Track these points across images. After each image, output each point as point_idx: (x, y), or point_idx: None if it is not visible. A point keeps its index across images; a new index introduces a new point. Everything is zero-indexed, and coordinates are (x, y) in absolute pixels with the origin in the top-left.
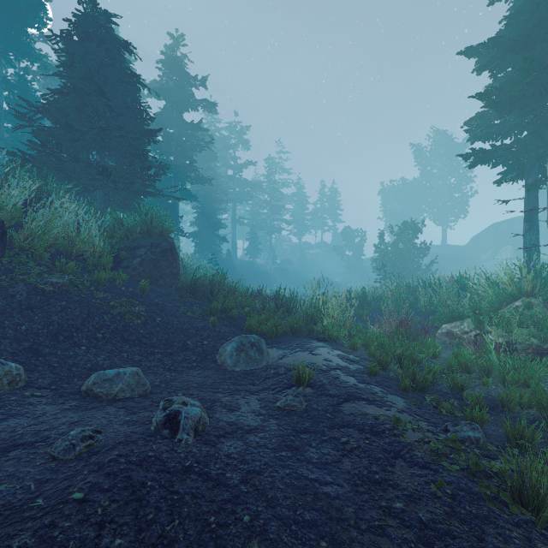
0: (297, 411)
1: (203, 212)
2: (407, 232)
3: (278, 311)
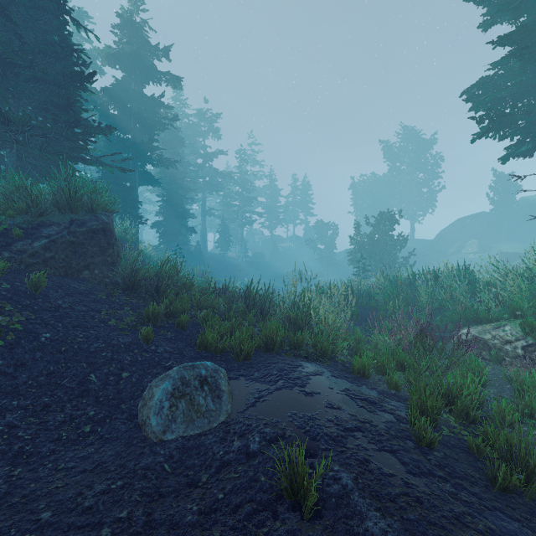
0: None
1: (168, 200)
2: (383, 223)
3: (249, 312)
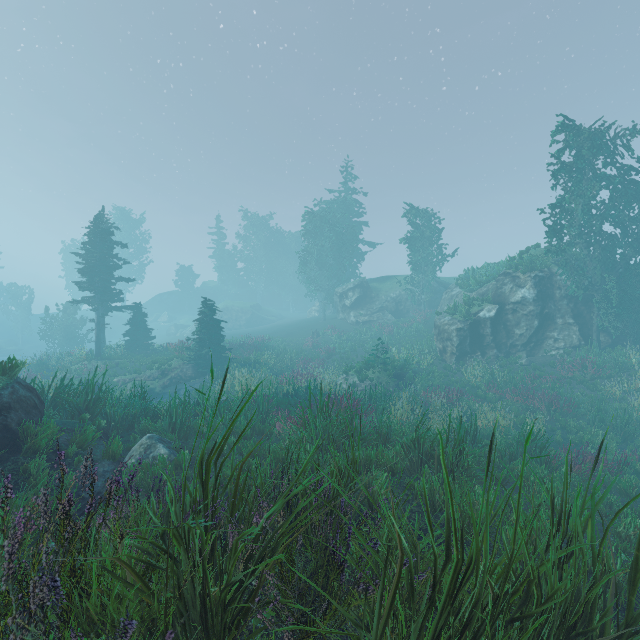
0: None
1: None
2: (69, 309)
3: None
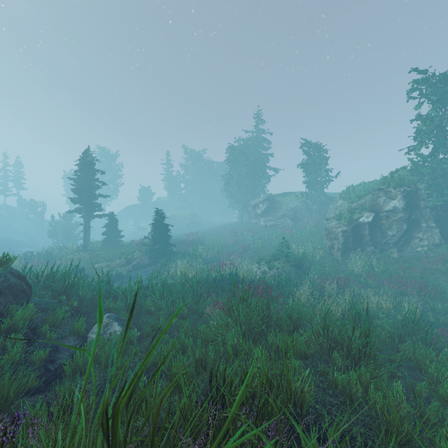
0: None
1: None
2: (67, 216)
3: None
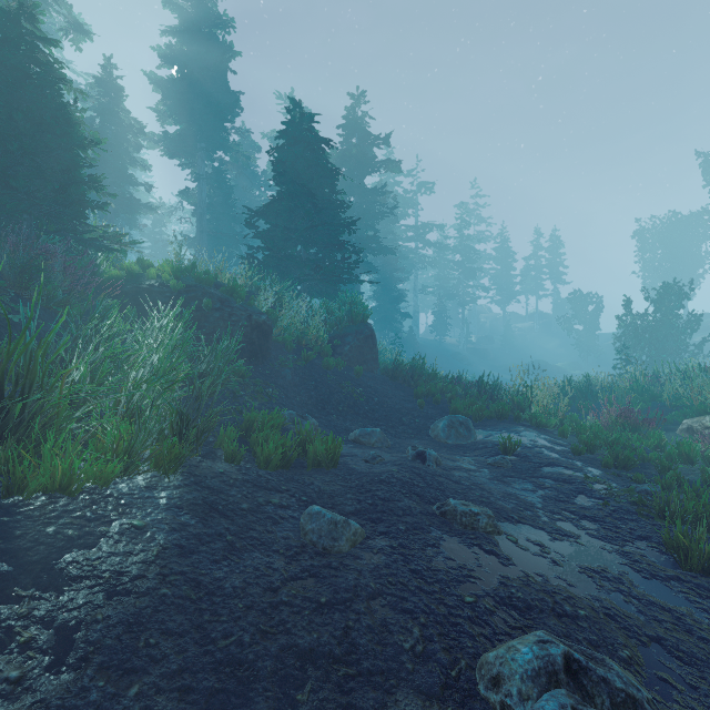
0: (504, 467)
1: (383, 285)
2: (667, 298)
3: (481, 398)
